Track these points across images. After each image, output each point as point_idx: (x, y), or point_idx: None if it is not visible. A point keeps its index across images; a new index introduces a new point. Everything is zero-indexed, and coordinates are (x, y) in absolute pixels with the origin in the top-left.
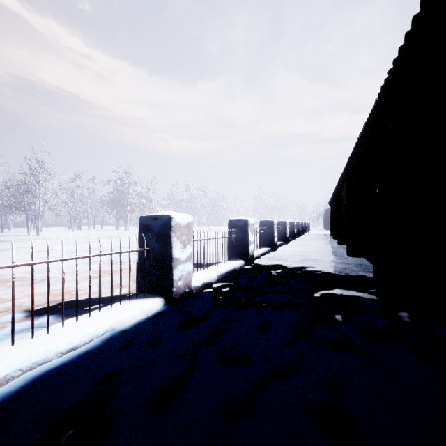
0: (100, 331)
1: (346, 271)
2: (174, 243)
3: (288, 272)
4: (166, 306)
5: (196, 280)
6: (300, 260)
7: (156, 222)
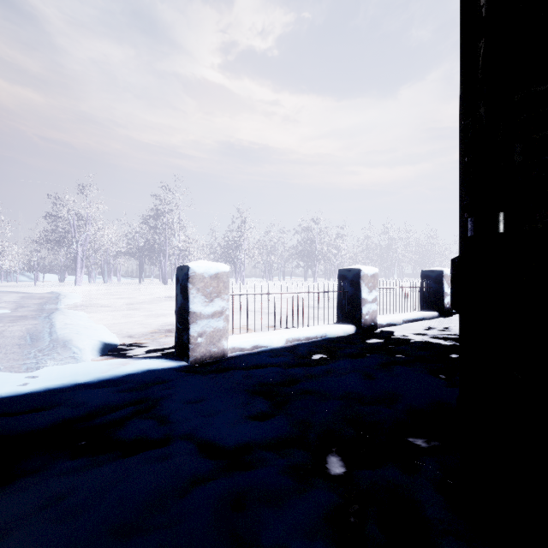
0: (320, 333)
1: None
2: (362, 288)
3: None
4: (357, 331)
5: (381, 319)
6: None
7: (350, 273)
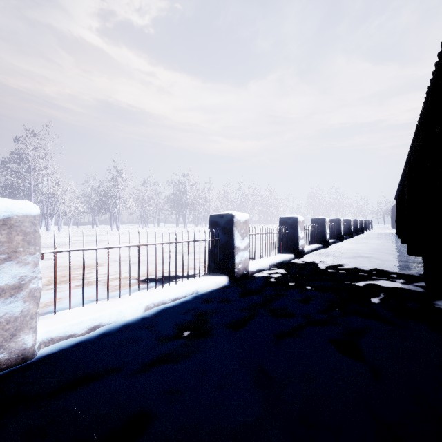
0: (190, 291)
1: (399, 268)
2: (235, 235)
3: (336, 265)
4: (230, 282)
5: (252, 266)
6: (351, 256)
7: (222, 219)
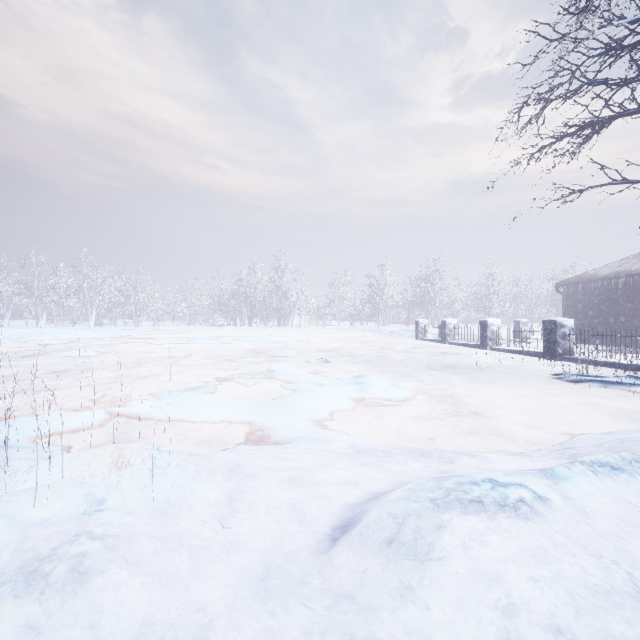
0: None
1: None
2: None
3: None
4: None
5: None
6: None
7: None
